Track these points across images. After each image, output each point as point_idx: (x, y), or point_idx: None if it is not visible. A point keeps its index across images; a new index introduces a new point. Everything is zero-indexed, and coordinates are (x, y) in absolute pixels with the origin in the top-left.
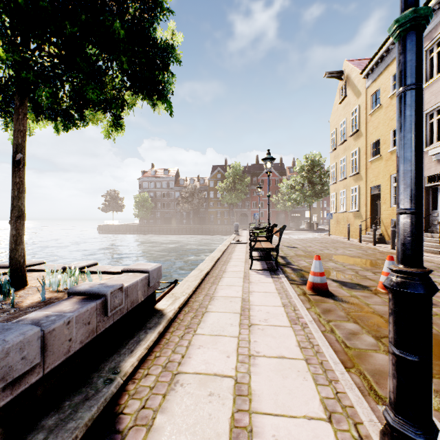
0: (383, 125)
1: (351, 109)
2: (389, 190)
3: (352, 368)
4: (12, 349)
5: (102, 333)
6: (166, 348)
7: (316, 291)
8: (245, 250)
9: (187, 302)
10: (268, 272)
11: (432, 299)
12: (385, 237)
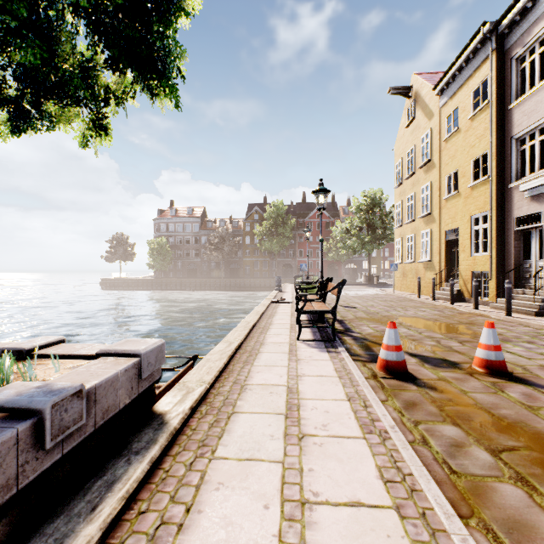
0: (461, 153)
1: (421, 134)
2: (469, 234)
3: (470, 517)
4: None
5: (36, 480)
6: (160, 492)
7: (391, 372)
8: (289, 312)
9: (205, 396)
10: (322, 344)
11: None
12: (464, 294)
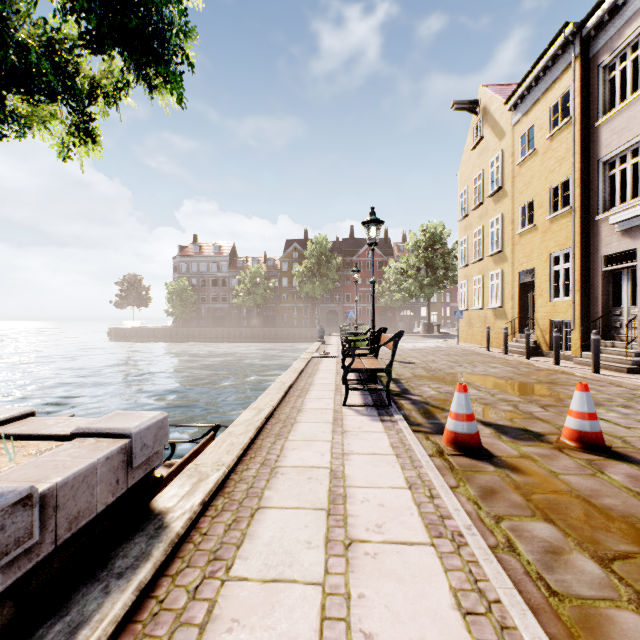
0: (538, 180)
1: (490, 157)
2: (548, 276)
3: None
4: None
5: None
6: (147, 637)
7: (461, 447)
8: (334, 369)
9: (223, 484)
10: (374, 410)
11: None
12: (541, 346)
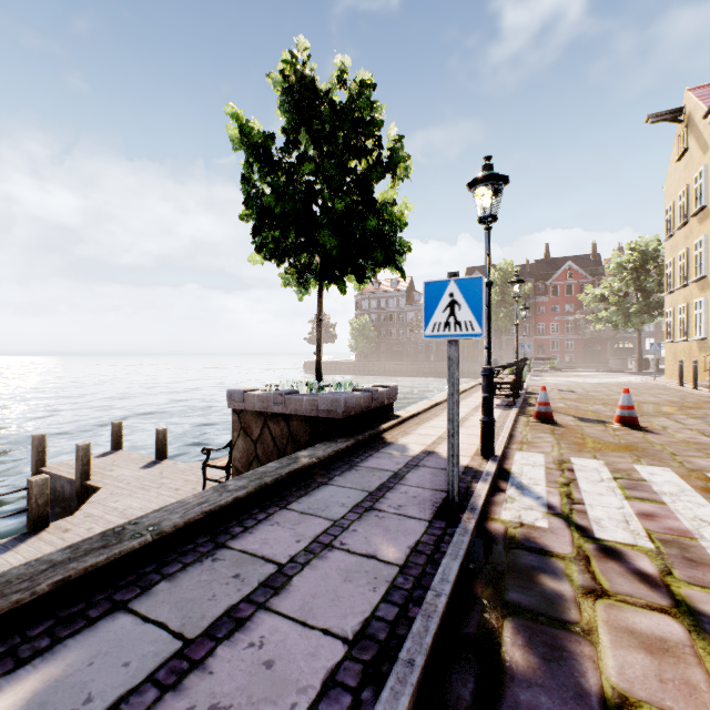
0: None
1: (695, 172)
2: None
3: (518, 444)
4: (350, 398)
5: (369, 412)
6: (402, 428)
7: (539, 419)
8: None
9: (417, 416)
10: (503, 407)
11: (666, 432)
12: None
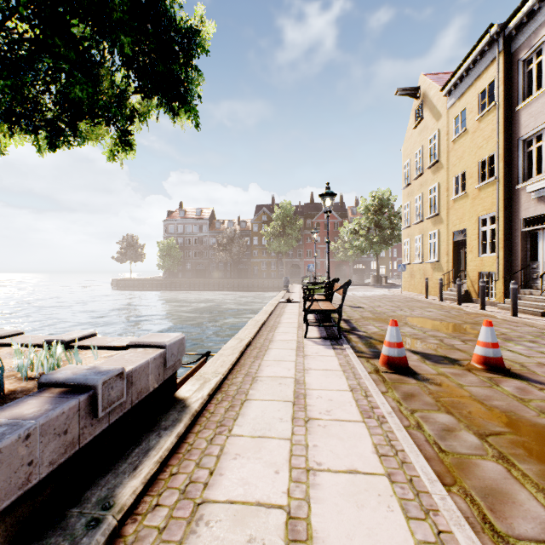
0: (469, 154)
1: (429, 135)
2: (477, 235)
3: (453, 485)
4: None
5: (90, 443)
6: (187, 460)
7: (392, 367)
8: (297, 311)
9: (220, 386)
10: (328, 341)
11: (543, 377)
12: (471, 294)
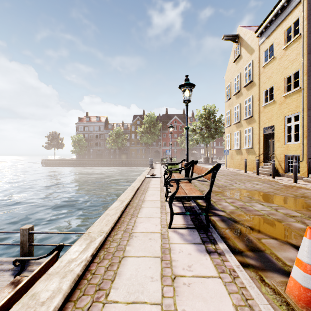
0: (276, 74)
1: (245, 65)
2: (283, 129)
3: None
4: None
5: None
6: None
7: None
8: (159, 186)
9: None
10: (197, 234)
11: None
12: (279, 170)
